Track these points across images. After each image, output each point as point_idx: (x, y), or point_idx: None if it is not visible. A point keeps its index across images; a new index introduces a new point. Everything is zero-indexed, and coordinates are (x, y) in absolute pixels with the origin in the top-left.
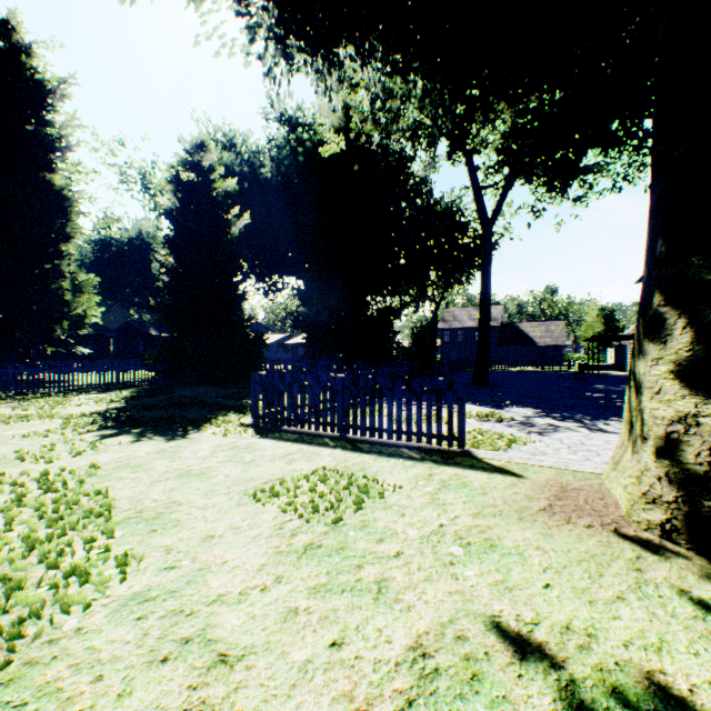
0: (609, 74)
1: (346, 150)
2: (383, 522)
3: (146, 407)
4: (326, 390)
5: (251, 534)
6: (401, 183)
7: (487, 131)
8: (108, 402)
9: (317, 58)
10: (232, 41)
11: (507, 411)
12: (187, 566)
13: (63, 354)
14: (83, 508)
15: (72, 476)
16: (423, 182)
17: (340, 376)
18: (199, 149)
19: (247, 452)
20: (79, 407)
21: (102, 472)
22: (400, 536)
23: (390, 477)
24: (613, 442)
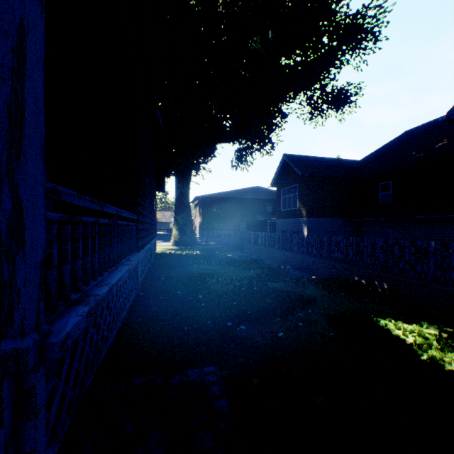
0: None
1: None
2: None
3: None
4: None
5: None
6: None
7: None
8: None
9: None
10: None
11: None
12: None
13: None
14: None
15: None
16: None
17: None
18: None
19: None
20: None
21: None
22: None
23: None
24: None
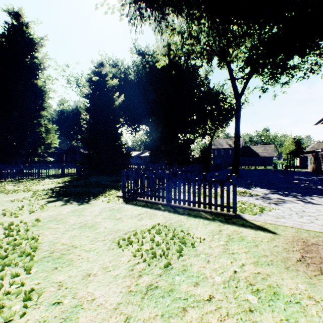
0: (309, 12)
1: (168, 65)
2: (196, 267)
3: (73, 186)
4: (159, 179)
5: (113, 274)
6: (194, 80)
7: (237, 52)
8: (57, 183)
9: (155, 13)
10: (113, 6)
11: (253, 190)
12: (68, 302)
13: (43, 161)
14: (20, 249)
15: (24, 226)
16: (205, 80)
17: (167, 172)
18: (100, 66)
19: (118, 213)
20: (43, 185)
21: (41, 224)
22: (209, 280)
23: (196, 231)
24: (322, 210)
